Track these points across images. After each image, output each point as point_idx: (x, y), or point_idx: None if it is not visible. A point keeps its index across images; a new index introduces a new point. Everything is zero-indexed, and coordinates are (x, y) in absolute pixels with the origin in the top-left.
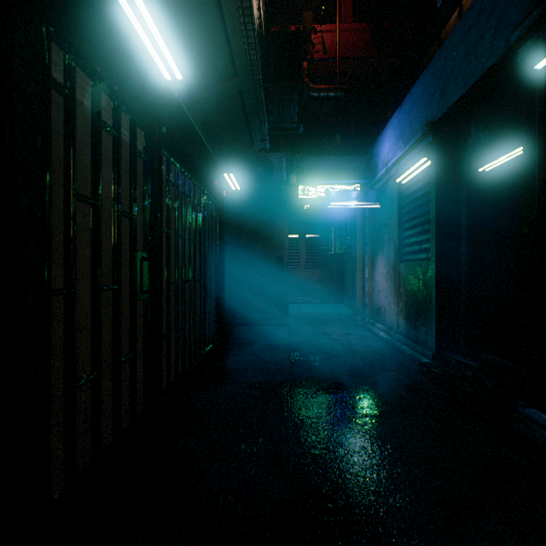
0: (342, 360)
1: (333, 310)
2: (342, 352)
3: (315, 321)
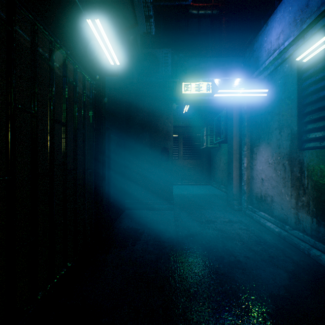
0: (250, 278)
1: (206, 192)
2: (241, 257)
3: (195, 203)
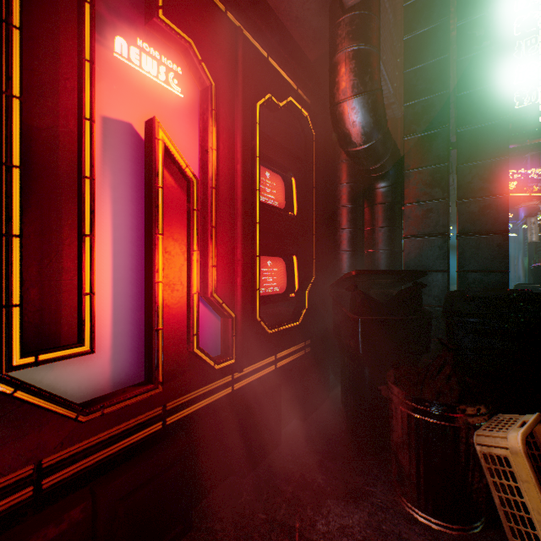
0: None
1: None
2: None
3: None
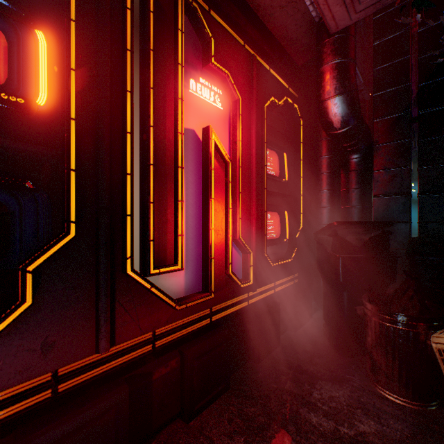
0: None
1: None
2: None
3: None
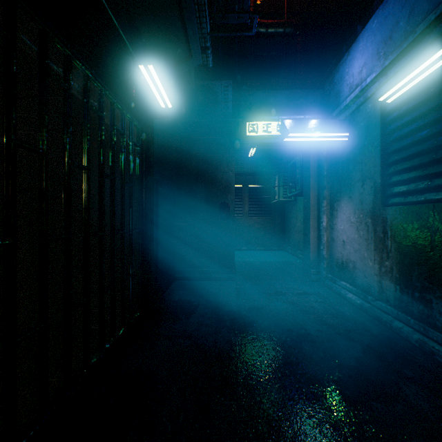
0: (319, 350)
1: (277, 259)
2: (312, 331)
3: (262, 272)
